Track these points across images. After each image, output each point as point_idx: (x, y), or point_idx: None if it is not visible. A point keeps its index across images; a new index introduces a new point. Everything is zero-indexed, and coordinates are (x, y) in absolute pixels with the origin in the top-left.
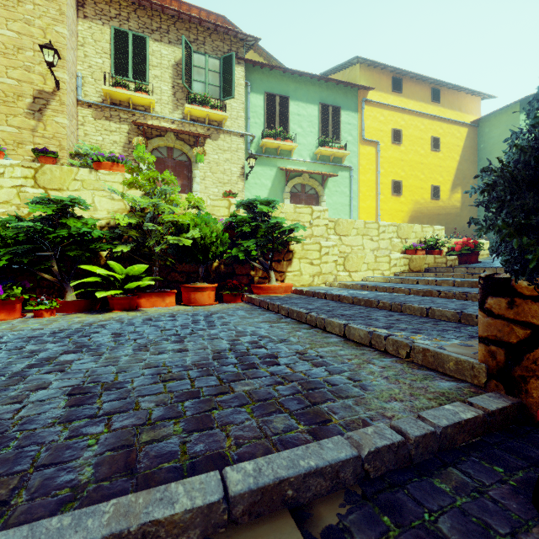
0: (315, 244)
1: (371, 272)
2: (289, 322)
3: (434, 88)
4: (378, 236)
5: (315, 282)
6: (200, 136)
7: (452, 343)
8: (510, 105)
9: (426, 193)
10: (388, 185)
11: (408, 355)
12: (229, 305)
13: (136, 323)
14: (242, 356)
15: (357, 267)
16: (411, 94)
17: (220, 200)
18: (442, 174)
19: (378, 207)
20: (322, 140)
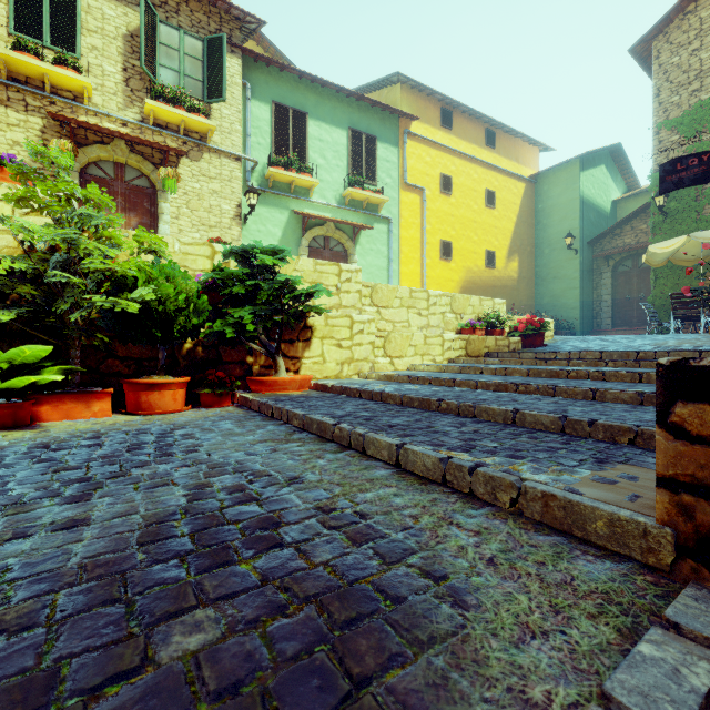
0: (344, 318)
1: (420, 358)
2: (305, 441)
3: (488, 129)
4: (428, 309)
5: (344, 373)
6: (171, 150)
7: (582, 476)
8: (570, 161)
9: (480, 259)
10: (436, 246)
11: (512, 503)
12: (209, 411)
13: (7, 457)
14: (207, 529)
15: (402, 351)
16: (463, 133)
17: (197, 244)
18: (498, 237)
19: (424, 274)
20: (353, 178)
